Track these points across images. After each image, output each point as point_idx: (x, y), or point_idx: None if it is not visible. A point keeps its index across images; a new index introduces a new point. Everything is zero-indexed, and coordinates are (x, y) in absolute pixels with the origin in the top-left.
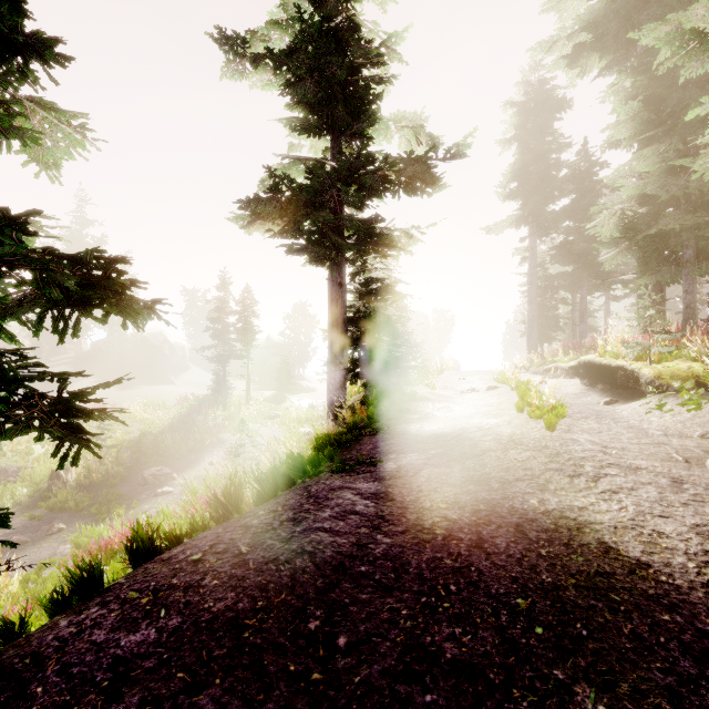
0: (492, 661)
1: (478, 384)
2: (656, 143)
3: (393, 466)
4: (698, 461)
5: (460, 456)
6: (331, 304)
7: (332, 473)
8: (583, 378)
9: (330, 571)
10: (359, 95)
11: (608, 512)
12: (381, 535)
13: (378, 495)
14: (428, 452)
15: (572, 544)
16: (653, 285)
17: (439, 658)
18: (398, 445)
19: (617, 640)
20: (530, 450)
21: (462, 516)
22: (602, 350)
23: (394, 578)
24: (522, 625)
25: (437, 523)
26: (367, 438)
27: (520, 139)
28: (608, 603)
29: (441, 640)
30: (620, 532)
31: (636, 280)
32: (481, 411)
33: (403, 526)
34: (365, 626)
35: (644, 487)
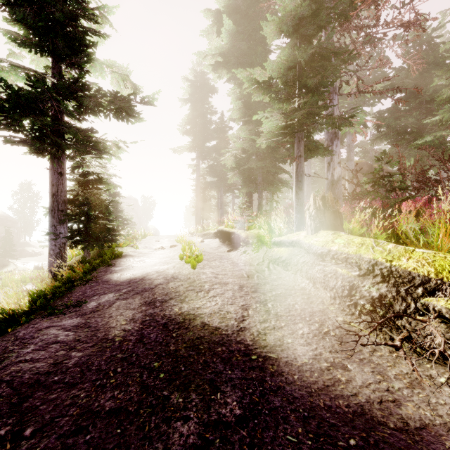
0: (133, 401)
1: (166, 244)
2: (248, 124)
3: (94, 304)
4: (252, 276)
5: (141, 291)
6: (52, 188)
7: (43, 318)
8: (220, 238)
9: (26, 388)
10: (77, 38)
11: (210, 307)
12: (75, 352)
13: (78, 326)
14: (121, 291)
15: (189, 327)
16: (248, 192)
17: (101, 412)
18: (101, 290)
19: (196, 367)
20: (181, 281)
21: (134, 326)
22: (226, 224)
23: (80, 377)
24: (154, 376)
25: (117, 334)
26: (78, 287)
27: (191, 101)
28: (198, 351)
29: (104, 402)
30: (212, 315)
31: (241, 189)
32: (162, 261)
33: (94, 342)
34: (50, 414)
35: (228, 292)
